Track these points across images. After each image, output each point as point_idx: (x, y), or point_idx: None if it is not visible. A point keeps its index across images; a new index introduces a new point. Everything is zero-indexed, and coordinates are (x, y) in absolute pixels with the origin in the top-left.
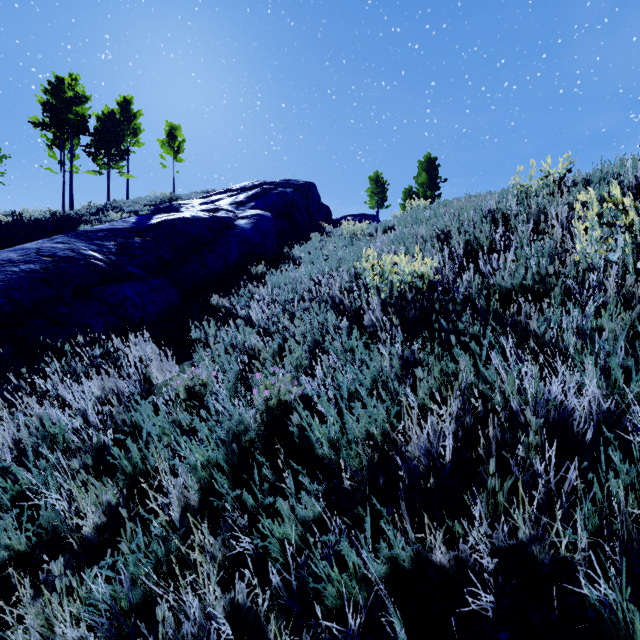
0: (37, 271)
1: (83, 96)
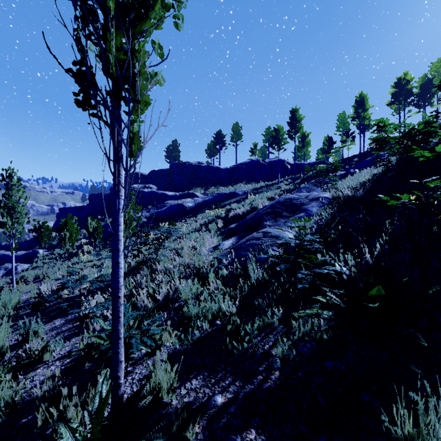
0: None
1: (410, 79)
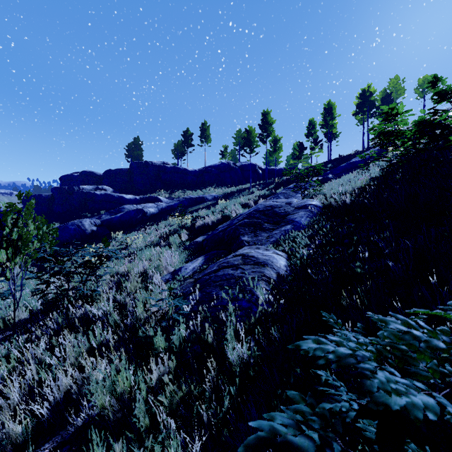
0: (376, 152)
1: (373, 91)
